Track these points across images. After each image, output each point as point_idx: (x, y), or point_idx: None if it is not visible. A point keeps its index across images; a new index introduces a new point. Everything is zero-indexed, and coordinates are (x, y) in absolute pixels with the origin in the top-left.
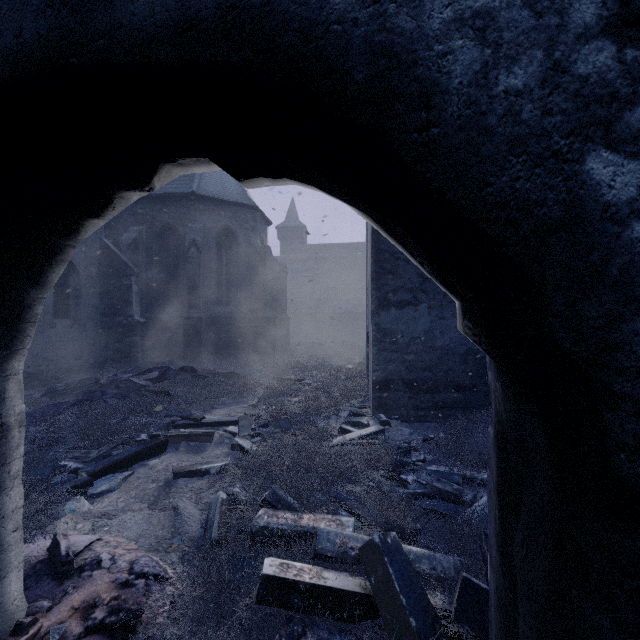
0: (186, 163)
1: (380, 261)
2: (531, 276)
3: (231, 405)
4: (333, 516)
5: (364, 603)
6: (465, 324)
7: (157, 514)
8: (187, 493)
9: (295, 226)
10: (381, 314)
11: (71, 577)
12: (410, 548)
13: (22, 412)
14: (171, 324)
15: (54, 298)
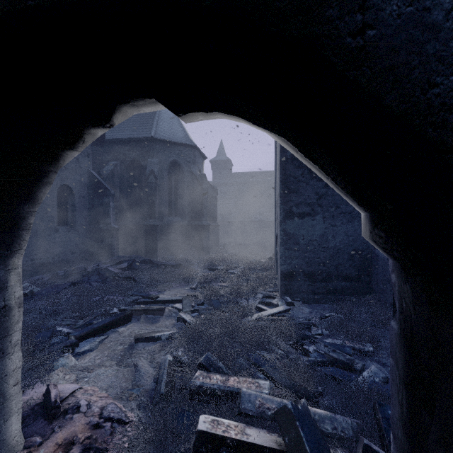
0: (137, 103)
1: (286, 183)
2: None
3: (177, 288)
4: (253, 379)
5: None
6: (376, 233)
7: (122, 370)
8: (144, 354)
9: (223, 160)
10: (287, 222)
11: (58, 418)
12: (315, 410)
13: (21, 296)
14: (136, 229)
15: (58, 211)
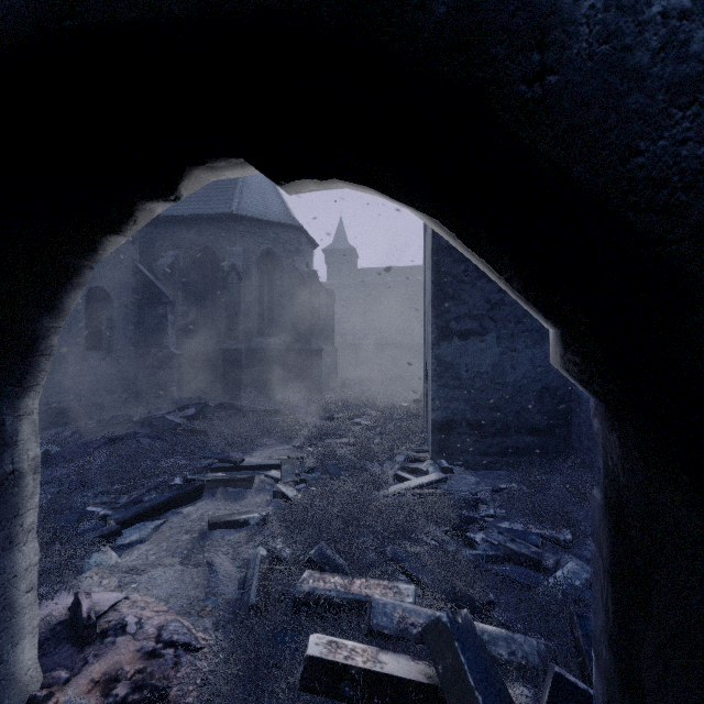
0: (217, 165)
1: (441, 285)
2: (700, 288)
3: (273, 446)
4: (389, 582)
5: (429, 696)
6: (568, 358)
7: (190, 570)
8: (223, 547)
9: (344, 249)
10: (442, 345)
11: (93, 643)
12: (483, 627)
13: (37, 457)
14: (209, 356)
15: (86, 329)
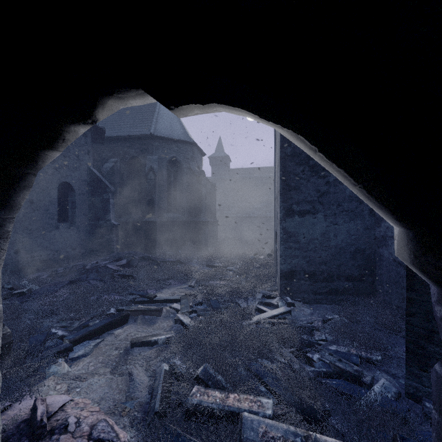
0: (122, 95)
1: (286, 180)
2: None
3: (176, 286)
4: (254, 397)
5: None
6: (429, 261)
7: (116, 379)
8: (140, 360)
9: (221, 156)
10: (287, 220)
11: (44, 438)
12: (325, 439)
13: None
14: (136, 226)
15: (58, 208)
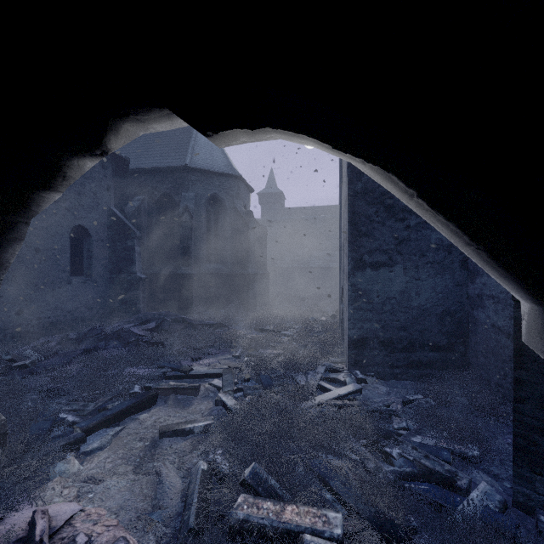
0: (141, 117)
1: (356, 224)
2: None
3: (217, 355)
4: (318, 509)
5: None
6: None
7: (140, 480)
8: (171, 455)
9: (274, 192)
10: (357, 275)
11: None
12: None
13: None
14: (168, 279)
15: (71, 258)
